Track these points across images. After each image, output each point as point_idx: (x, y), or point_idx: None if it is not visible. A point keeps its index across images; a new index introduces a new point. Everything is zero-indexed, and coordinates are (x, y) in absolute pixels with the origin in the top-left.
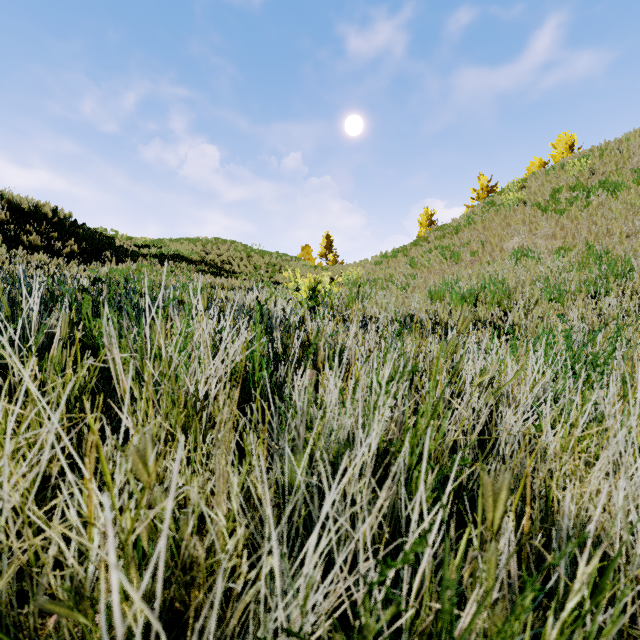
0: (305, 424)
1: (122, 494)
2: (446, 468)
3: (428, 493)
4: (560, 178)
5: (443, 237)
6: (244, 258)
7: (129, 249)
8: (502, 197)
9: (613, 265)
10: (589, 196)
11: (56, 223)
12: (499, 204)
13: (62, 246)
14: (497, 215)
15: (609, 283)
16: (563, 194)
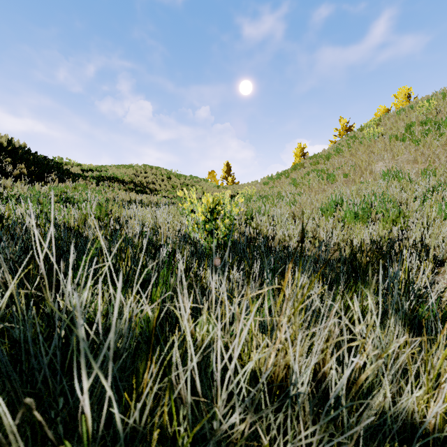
0: None
1: None
2: None
3: None
4: (411, 116)
5: (317, 163)
6: (164, 179)
7: (75, 172)
8: (364, 131)
9: None
10: (439, 129)
11: (10, 151)
12: (361, 137)
13: (14, 169)
14: (360, 146)
15: None
16: (416, 128)
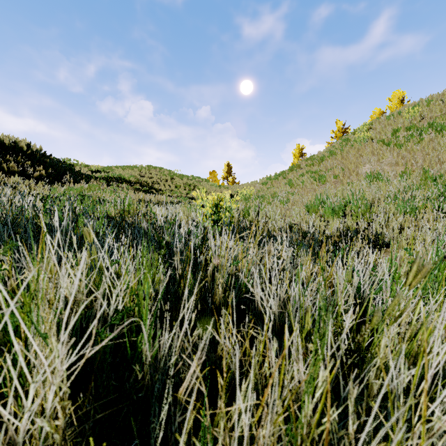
0: None
1: None
2: None
3: None
4: (398, 121)
5: (312, 165)
6: (168, 180)
7: (85, 173)
8: (355, 135)
9: None
10: (421, 134)
11: (29, 154)
12: (353, 141)
13: (34, 171)
14: (352, 149)
15: None
16: (401, 133)
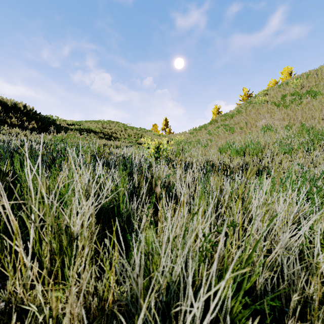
0: (145, 255)
1: (1, 317)
2: (243, 274)
3: (240, 320)
4: (286, 89)
5: (225, 120)
6: (123, 130)
7: (64, 126)
8: (256, 99)
9: (316, 134)
10: (301, 98)
11: (25, 112)
12: (254, 103)
13: (28, 124)
14: (253, 108)
15: (314, 144)
16: (287, 97)
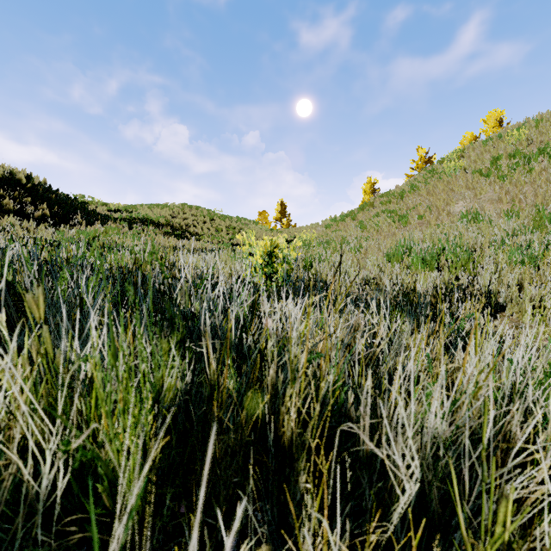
0: None
1: None
2: None
3: None
4: (498, 147)
5: (389, 202)
6: (207, 222)
7: (101, 213)
8: (444, 165)
9: None
10: (530, 163)
11: (30, 189)
12: (440, 172)
13: (35, 210)
14: (439, 182)
15: None
16: (503, 161)
